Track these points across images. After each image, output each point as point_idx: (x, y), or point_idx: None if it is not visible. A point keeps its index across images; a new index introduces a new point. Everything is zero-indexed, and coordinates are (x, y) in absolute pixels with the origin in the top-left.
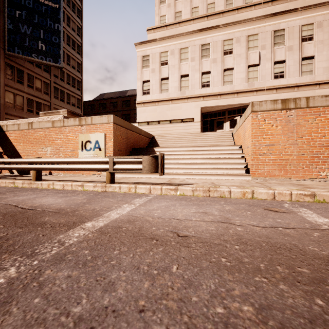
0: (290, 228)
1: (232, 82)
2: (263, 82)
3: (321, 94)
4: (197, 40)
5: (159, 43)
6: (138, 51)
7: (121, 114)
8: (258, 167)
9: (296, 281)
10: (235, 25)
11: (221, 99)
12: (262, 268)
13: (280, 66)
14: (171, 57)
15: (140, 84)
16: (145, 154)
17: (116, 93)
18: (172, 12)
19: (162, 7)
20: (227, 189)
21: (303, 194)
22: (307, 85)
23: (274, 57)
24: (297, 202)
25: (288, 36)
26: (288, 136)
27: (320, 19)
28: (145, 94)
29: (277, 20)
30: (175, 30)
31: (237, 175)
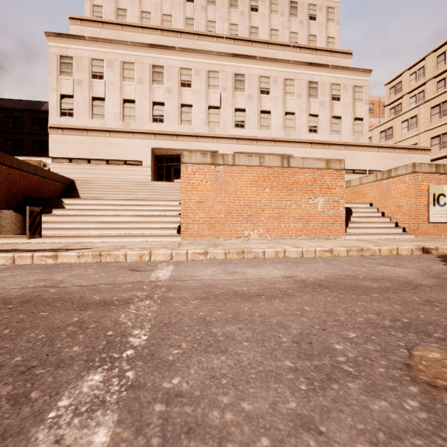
0: (114, 284)
1: (191, 122)
2: (224, 129)
3: (276, 151)
4: (146, 57)
5: (89, 44)
6: (51, 46)
7: (29, 139)
8: (188, 226)
9: (17, 322)
10: (194, 53)
11: (178, 142)
12: (0, 318)
13: (241, 115)
14: (109, 70)
15: (55, 97)
16: (44, 208)
17: (20, 103)
18: (113, 5)
19: None
20: (122, 252)
21: (198, 253)
22: (264, 140)
23: (235, 103)
24: (180, 261)
25: (248, 84)
26: (217, 194)
27: (275, 75)
28: (65, 116)
29: (238, 63)
30: (115, 32)
31: (165, 235)
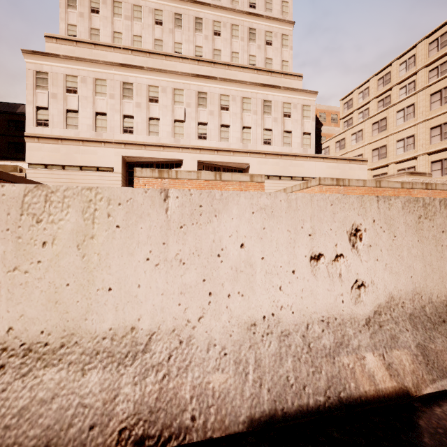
0: None
1: (158, 134)
2: (188, 140)
3: (235, 160)
4: (117, 75)
5: (64, 62)
6: (28, 62)
7: (5, 141)
8: None
9: None
10: (161, 73)
11: (147, 151)
12: None
13: (203, 128)
14: (82, 85)
15: (31, 109)
16: None
17: None
18: (87, 25)
19: (71, 13)
20: None
21: None
22: (224, 151)
23: (198, 117)
24: None
25: (210, 101)
26: None
27: (234, 94)
28: (40, 126)
29: (201, 82)
30: (89, 51)
31: None
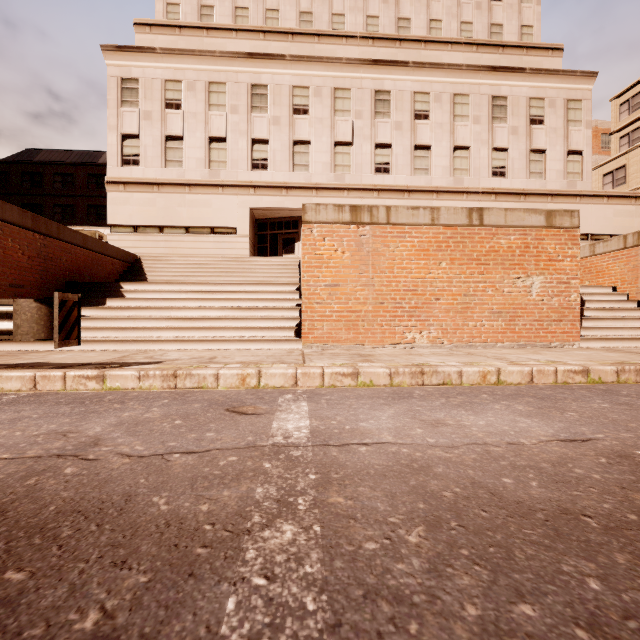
0: (200, 452)
1: (308, 167)
2: (359, 176)
3: None
4: (243, 73)
5: (162, 59)
6: (109, 65)
7: (84, 204)
8: (313, 325)
9: None
10: (312, 63)
11: (289, 197)
12: None
13: (384, 153)
14: (189, 95)
15: (115, 139)
16: (94, 298)
17: (71, 154)
18: (195, 2)
19: None
20: (212, 371)
21: (341, 373)
22: (421, 191)
23: (376, 135)
24: (314, 390)
25: (395, 105)
26: (360, 272)
27: (439, 89)
28: (128, 165)
29: (380, 74)
30: (198, 40)
31: (277, 340)
